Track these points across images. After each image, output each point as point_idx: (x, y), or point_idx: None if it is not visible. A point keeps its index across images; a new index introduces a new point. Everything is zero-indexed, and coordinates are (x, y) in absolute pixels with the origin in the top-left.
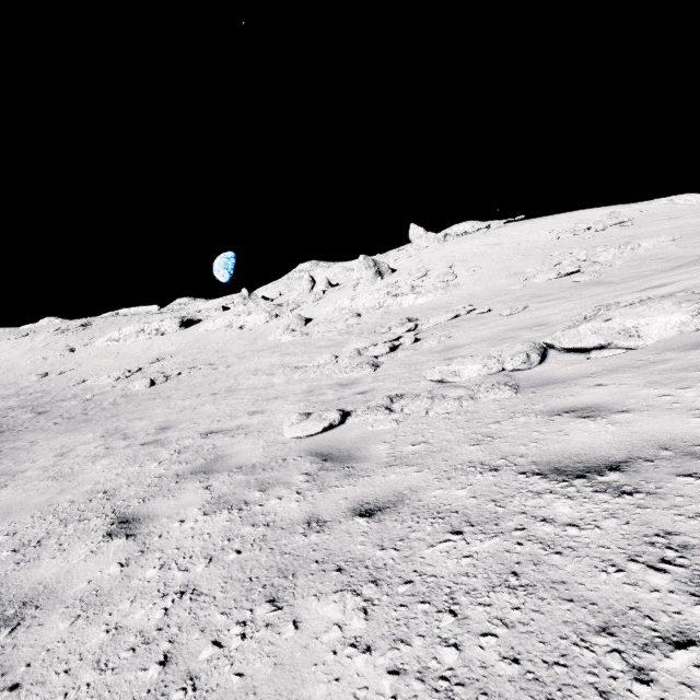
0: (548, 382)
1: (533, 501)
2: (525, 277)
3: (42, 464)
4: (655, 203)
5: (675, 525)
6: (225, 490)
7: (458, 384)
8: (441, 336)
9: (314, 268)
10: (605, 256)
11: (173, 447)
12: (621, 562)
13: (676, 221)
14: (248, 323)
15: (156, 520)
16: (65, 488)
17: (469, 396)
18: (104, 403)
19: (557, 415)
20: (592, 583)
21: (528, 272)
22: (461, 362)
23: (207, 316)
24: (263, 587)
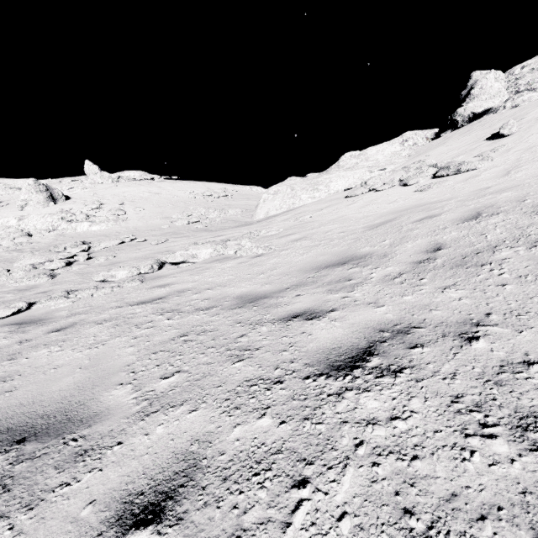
0: (158, 277)
1: (130, 311)
2: (171, 220)
3: None
4: (244, 188)
5: (165, 306)
6: None
7: (114, 282)
8: (109, 255)
9: None
10: (213, 215)
11: None
12: (147, 315)
13: (248, 201)
14: None
15: None
16: None
17: (118, 286)
18: None
19: (153, 288)
20: (137, 320)
21: (174, 218)
22: (117, 270)
23: None
24: (1, 360)
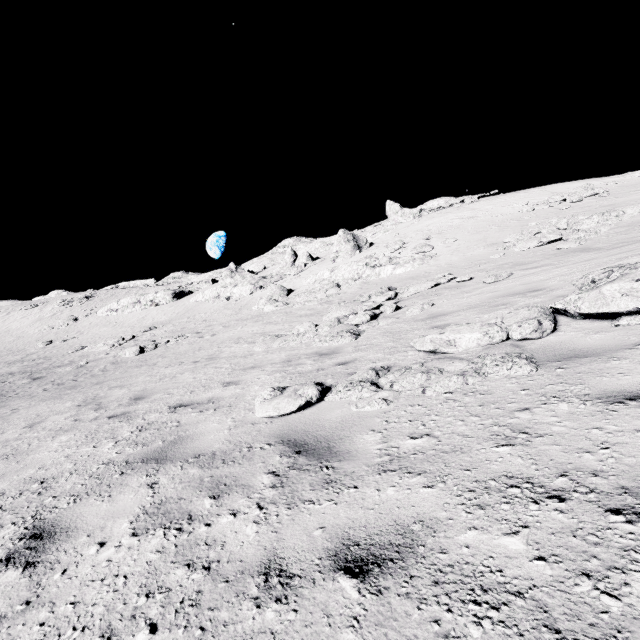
0: (575, 354)
1: None
2: (504, 246)
3: (7, 436)
4: (628, 176)
5: None
6: (171, 492)
7: (454, 355)
8: (423, 303)
9: (296, 243)
10: (588, 223)
11: (137, 423)
12: None
13: None
14: (235, 294)
15: (74, 537)
16: (7, 472)
17: (475, 371)
18: (95, 369)
19: (617, 402)
20: None
21: (507, 242)
22: (455, 330)
23: (197, 288)
24: None
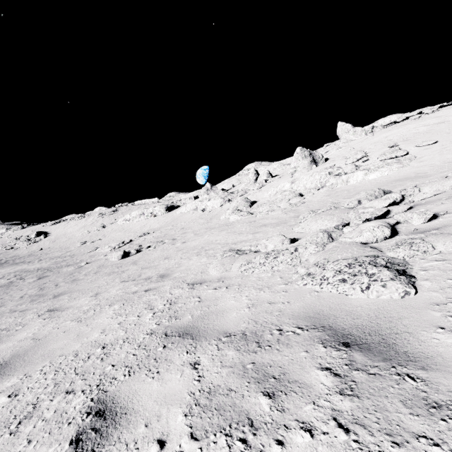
0: None
1: None
2: None
3: None
4: None
5: None
6: None
7: None
8: None
9: (258, 166)
10: None
11: None
12: None
13: None
14: (208, 206)
15: None
16: None
17: None
18: (83, 272)
19: None
20: None
21: None
22: None
23: (183, 203)
24: None
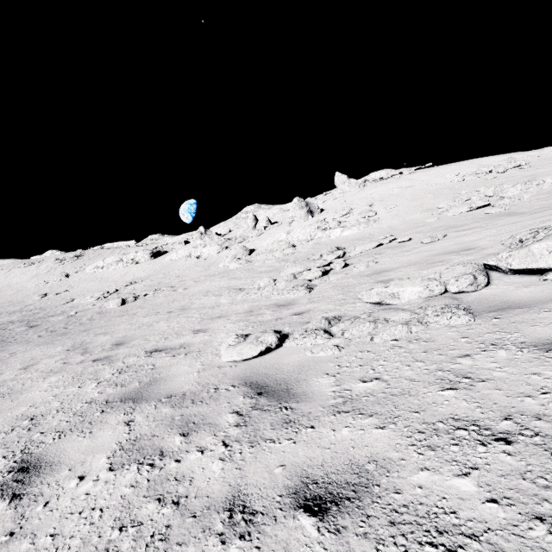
0: (508, 305)
1: None
2: (438, 211)
3: (4, 377)
4: (546, 150)
5: None
6: (145, 429)
7: (398, 306)
8: (369, 261)
9: (257, 210)
10: (512, 191)
11: (117, 366)
12: None
13: None
14: (204, 253)
15: (56, 471)
16: (2, 409)
17: (418, 320)
18: (83, 318)
19: None
20: None
21: (440, 208)
22: (399, 284)
23: (172, 248)
24: None
